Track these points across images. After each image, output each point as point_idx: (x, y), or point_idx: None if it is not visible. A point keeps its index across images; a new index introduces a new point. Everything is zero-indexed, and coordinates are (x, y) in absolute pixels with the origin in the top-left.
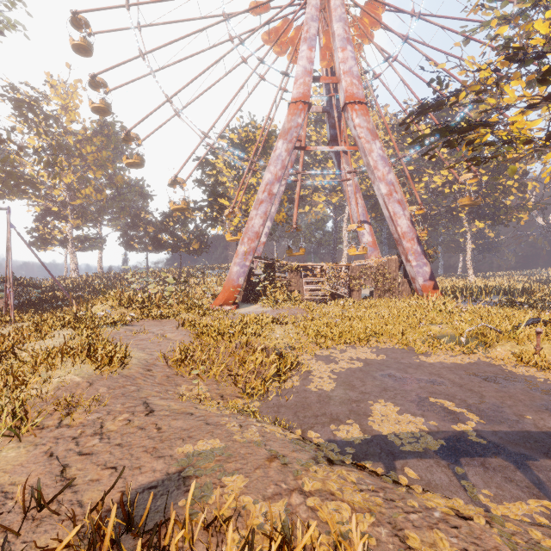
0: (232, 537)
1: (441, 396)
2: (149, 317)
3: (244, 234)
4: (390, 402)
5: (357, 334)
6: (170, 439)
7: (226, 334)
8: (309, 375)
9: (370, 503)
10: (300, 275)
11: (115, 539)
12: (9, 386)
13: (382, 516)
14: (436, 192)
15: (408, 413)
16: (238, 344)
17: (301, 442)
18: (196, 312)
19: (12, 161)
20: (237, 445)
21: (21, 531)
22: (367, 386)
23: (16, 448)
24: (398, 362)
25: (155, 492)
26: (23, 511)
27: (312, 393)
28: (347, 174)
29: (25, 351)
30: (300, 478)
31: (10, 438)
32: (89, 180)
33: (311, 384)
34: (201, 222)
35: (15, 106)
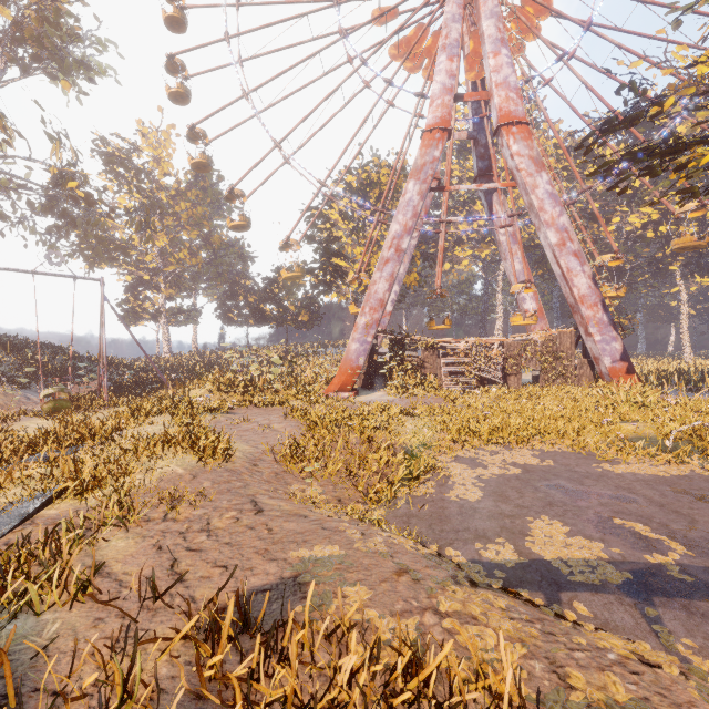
0: (356, 650)
1: (630, 517)
2: (252, 404)
3: (365, 302)
4: (557, 520)
5: (514, 432)
6: (283, 542)
7: (344, 426)
8: (448, 481)
9: (522, 633)
10: (438, 353)
11: (234, 632)
12: (112, 474)
13: (537, 650)
14: (634, 237)
15: (581, 536)
16: (359, 439)
17: (437, 559)
18: (307, 399)
19: (103, 225)
20: (359, 554)
21: (138, 619)
22: (525, 498)
23: (125, 539)
24: (570, 470)
25: (269, 596)
26: (139, 600)
27: (452, 502)
28: (501, 219)
29: (124, 438)
30: (435, 597)
31: (118, 528)
32: (183, 242)
33: (450, 492)
34: (311, 288)
35: (106, 162)
